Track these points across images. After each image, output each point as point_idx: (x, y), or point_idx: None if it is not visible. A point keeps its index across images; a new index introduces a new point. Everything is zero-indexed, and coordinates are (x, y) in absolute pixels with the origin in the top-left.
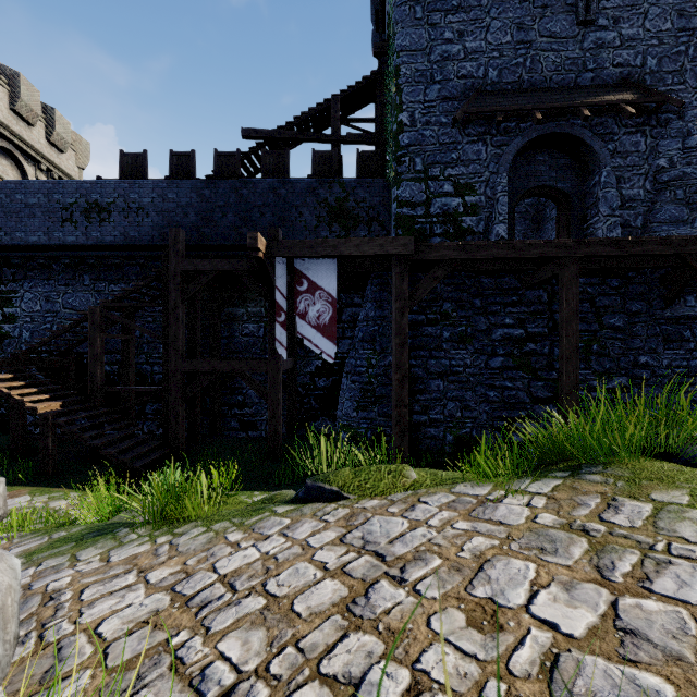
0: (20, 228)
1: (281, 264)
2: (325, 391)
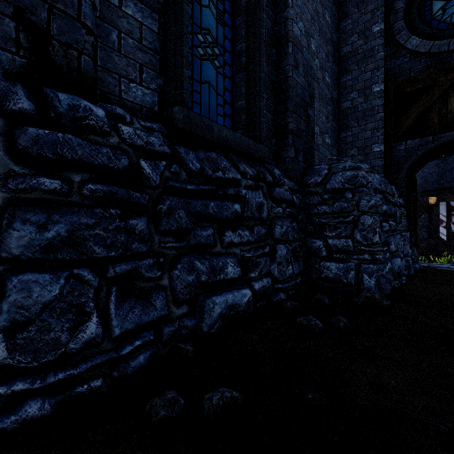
0: None
1: (443, 204)
2: None
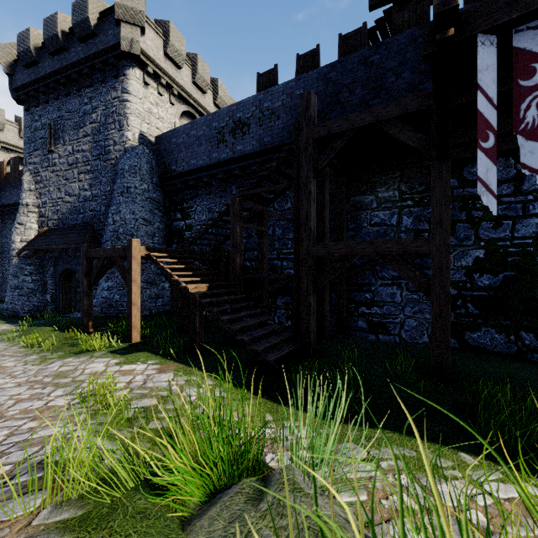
0: (193, 156)
1: (487, 46)
2: (489, 292)
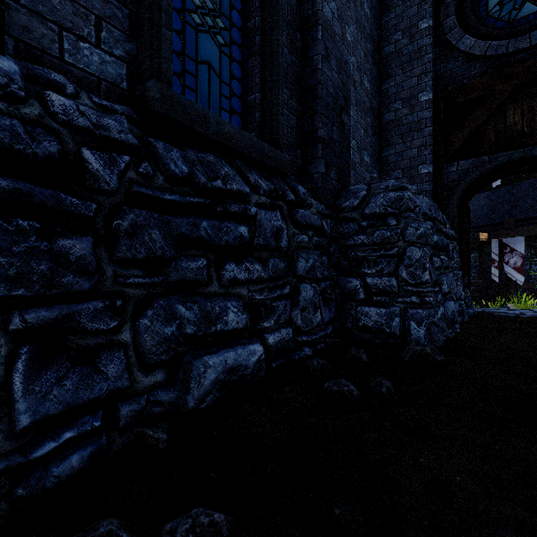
0: None
1: (495, 241)
2: None
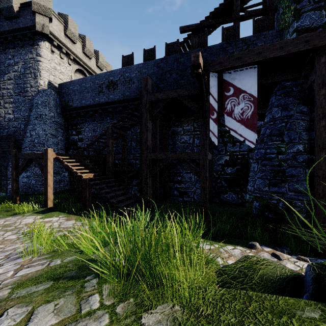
0: (83, 98)
1: (213, 77)
2: (231, 175)
